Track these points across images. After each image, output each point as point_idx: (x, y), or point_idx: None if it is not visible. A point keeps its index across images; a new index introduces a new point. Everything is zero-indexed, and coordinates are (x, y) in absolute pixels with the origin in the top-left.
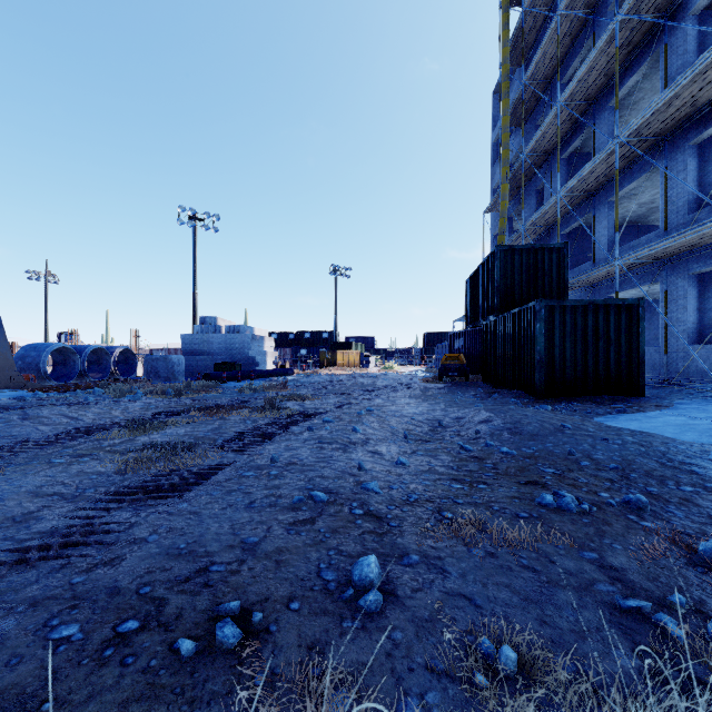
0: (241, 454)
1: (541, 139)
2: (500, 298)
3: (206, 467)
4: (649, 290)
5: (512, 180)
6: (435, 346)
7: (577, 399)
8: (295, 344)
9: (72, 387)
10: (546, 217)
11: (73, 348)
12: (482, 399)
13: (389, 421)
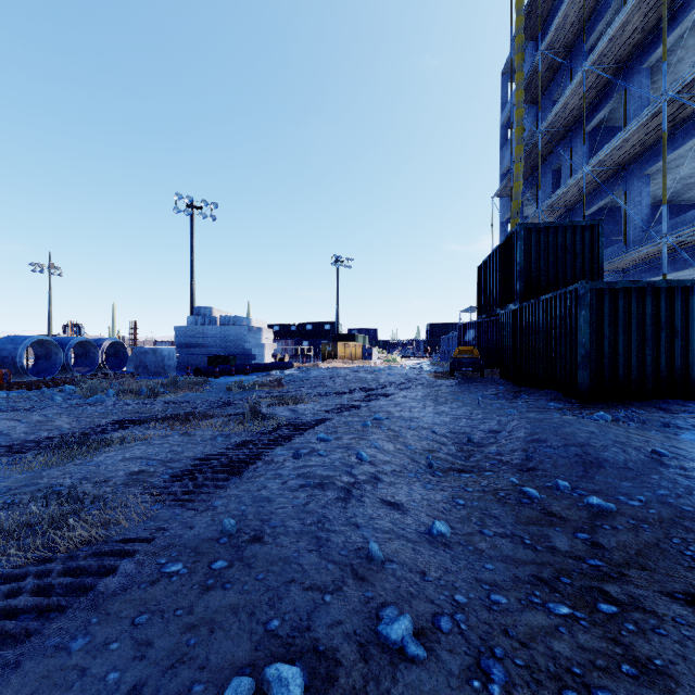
0: (183, 509)
1: (561, 112)
2: (522, 284)
3: (105, 549)
4: (686, 276)
5: (525, 161)
6: (438, 338)
7: (636, 405)
8: (297, 336)
9: (45, 384)
10: (567, 197)
11: (57, 341)
12: (510, 402)
13: (405, 436)
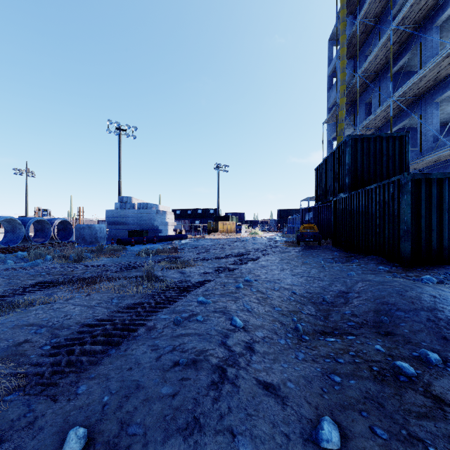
0: (41, 399)
1: (373, 61)
2: (350, 178)
3: None
4: None
5: (346, 97)
6: (285, 218)
7: (448, 268)
8: (191, 217)
9: (6, 251)
10: (377, 120)
11: (21, 220)
12: (346, 265)
13: (271, 298)
